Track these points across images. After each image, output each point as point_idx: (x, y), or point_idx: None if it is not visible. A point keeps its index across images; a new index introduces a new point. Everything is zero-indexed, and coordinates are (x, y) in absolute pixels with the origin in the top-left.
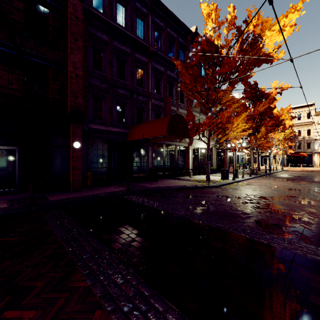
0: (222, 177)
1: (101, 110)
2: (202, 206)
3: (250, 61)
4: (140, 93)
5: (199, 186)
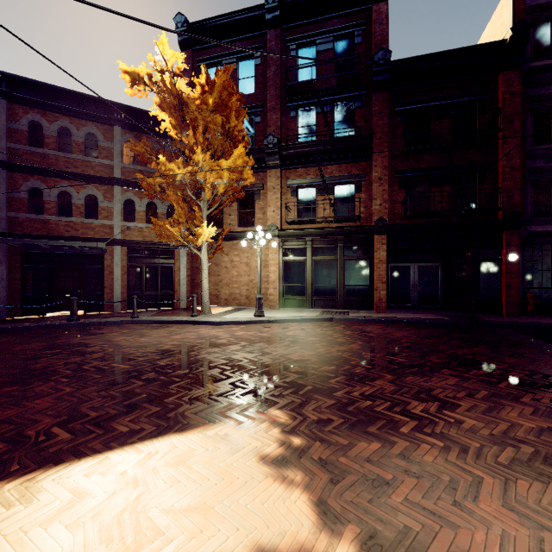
0: None
1: (547, 201)
2: None
3: None
4: None
5: None
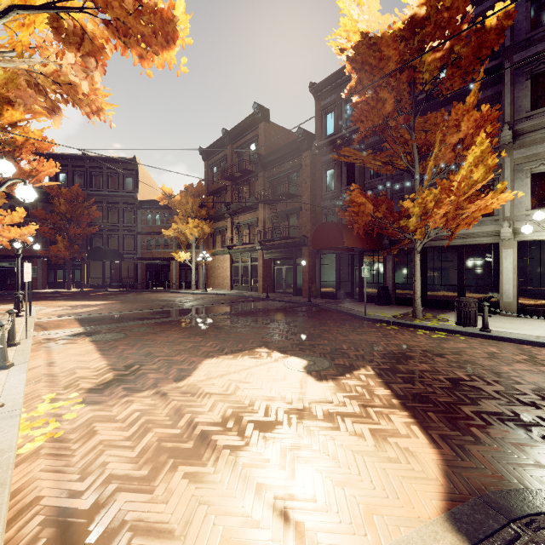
0: (455, 318)
1: None
2: (267, 313)
3: (408, 53)
4: (373, 187)
5: (352, 312)
